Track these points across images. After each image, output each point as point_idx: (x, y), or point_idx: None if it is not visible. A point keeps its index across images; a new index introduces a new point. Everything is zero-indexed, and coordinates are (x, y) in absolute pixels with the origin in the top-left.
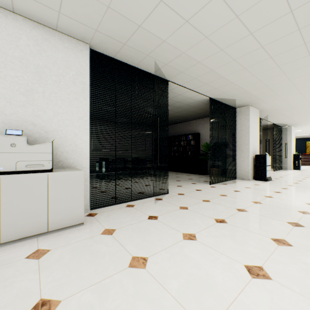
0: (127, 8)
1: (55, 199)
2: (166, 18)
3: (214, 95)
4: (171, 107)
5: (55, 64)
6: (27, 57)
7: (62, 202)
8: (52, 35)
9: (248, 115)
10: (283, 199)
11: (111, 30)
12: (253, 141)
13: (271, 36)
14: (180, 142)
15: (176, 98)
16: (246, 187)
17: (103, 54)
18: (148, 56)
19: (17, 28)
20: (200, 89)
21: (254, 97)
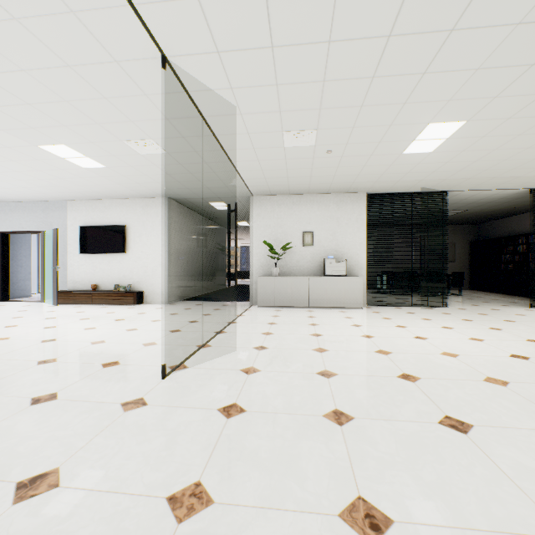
0: (387, 179)
1: (348, 291)
2: (416, 175)
3: (534, 186)
4: (476, 203)
5: (346, 213)
6: (333, 214)
7: (351, 293)
8: (344, 196)
9: None
10: None
11: (379, 186)
12: None
13: (532, 155)
14: (516, 246)
15: (473, 197)
16: None
17: (377, 193)
18: (414, 186)
19: (329, 201)
20: (501, 187)
21: None
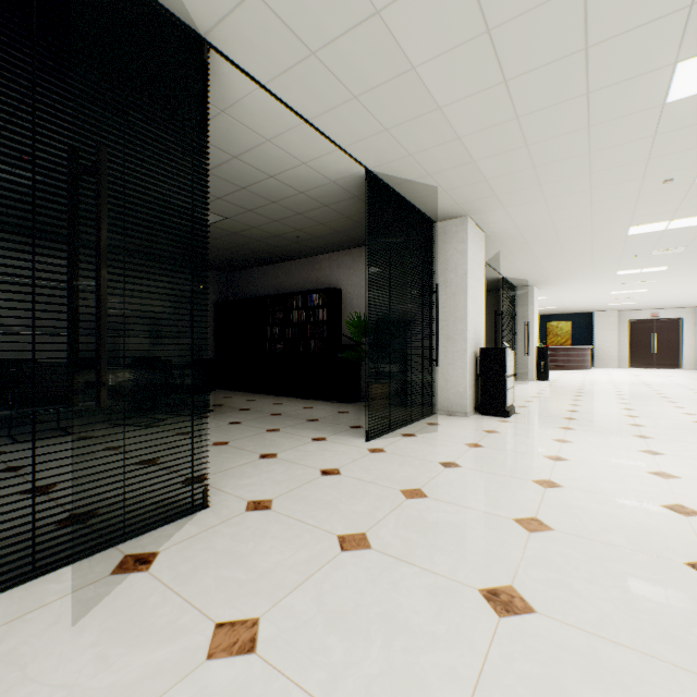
0: None
1: None
2: None
3: (380, 160)
4: (252, 196)
5: None
6: None
7: None
8: None
9: (465, 241)
10: (592, 491)
11: None
12: (475, 312)
13: None
14: (290, 312)
15: (259, 157)
16: (470, 445)
17: None
18: None
19: None
20: (338, 123)
21: (484, 185)
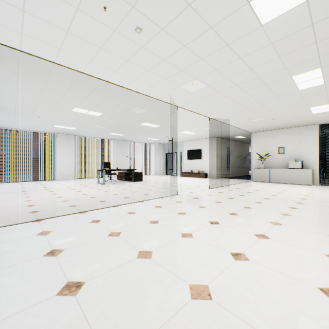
0: (322, 119)
1: (301, 176)
2: None
3: None
4: None
5: (304, 136)
6: (296, 138)
7: (303, 177)
8: (303, 128)
9: None
10: None
11: (322, 121)
12: None
13: None
14: None
15: None
16: None
17: (326, 123)
18: None
19: (293, 131)
20: None
21: None
